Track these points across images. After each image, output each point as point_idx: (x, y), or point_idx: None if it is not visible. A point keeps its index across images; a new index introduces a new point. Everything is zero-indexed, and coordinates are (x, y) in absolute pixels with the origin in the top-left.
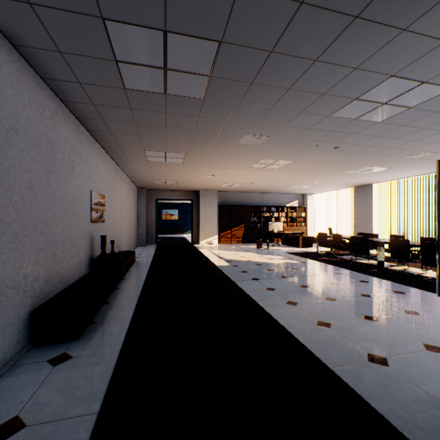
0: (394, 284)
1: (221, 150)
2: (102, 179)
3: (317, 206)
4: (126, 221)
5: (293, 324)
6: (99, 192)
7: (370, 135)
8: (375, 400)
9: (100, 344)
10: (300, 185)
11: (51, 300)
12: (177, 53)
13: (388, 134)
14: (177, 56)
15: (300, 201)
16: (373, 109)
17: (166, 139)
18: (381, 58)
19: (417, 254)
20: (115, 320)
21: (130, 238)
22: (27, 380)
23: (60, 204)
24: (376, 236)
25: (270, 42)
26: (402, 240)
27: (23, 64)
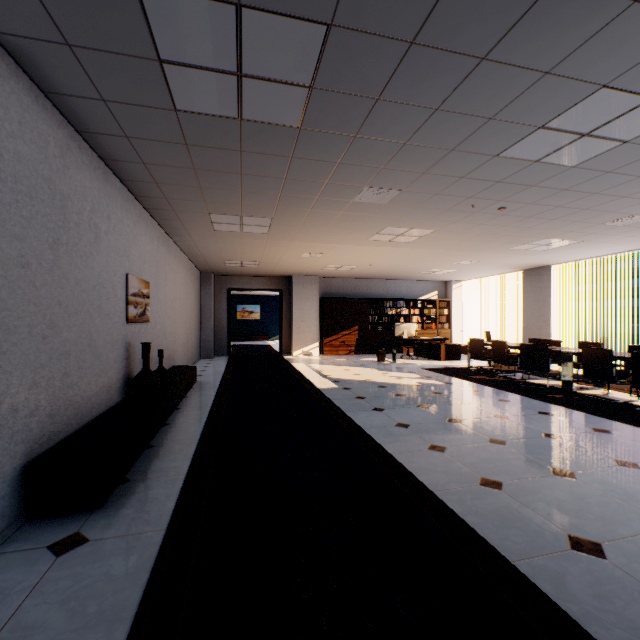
0: (592, 418)
1: (325, 212)
2: (145, 257)
3: (467, 299)
4: (183, 320)
5: (443, 483)
6: (140, 276)
7: (556, 188)
8: (593, 623)
9: (135, 517)
10: (441, 267)
11: (59, 445)
12: (259, 47)
13: (584, 186)
14: (258, 51)
15: (440, 291)
16: (566, 145)
17: (241, 196)
18: (590, 53)
19: (623, 371)
20: (161, 475)
21: (190, 347)
22: (10, 582)
23: (76, 294)
24: (558, 344)
25: (411, 26)
26: (601, 351)
27: (10, 67)
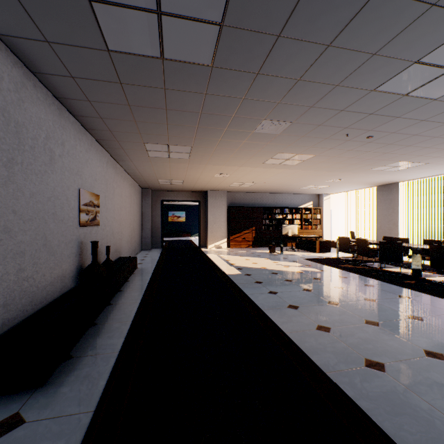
0: (443, 302)
1: (232, 141)
2: (96, 176)
3: (334, 207)
4: (128, 223)
5: (333, 364)
6: (91, 190)
7: (416, 119)
8: None
9: (70, 396)
10: (317, 184)
11: (12, 329)
12: None
13: (439, 117)
14: None
15: (315, 202)
16: (434, 79)
17: (167, 128)
18: None
19: None
20: (98, 352)
21: (133, 242)
22: None
23: (30, 204)
24: (407, 241)
25: None
26: None
27: None
